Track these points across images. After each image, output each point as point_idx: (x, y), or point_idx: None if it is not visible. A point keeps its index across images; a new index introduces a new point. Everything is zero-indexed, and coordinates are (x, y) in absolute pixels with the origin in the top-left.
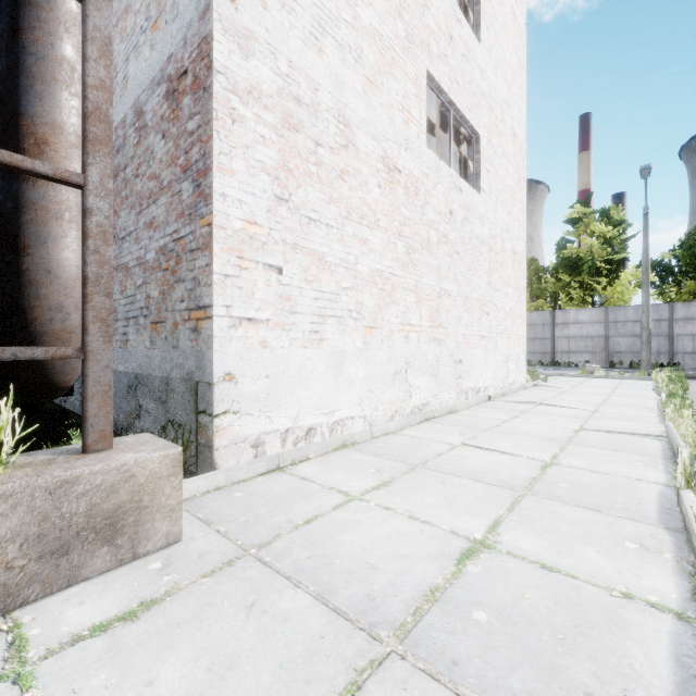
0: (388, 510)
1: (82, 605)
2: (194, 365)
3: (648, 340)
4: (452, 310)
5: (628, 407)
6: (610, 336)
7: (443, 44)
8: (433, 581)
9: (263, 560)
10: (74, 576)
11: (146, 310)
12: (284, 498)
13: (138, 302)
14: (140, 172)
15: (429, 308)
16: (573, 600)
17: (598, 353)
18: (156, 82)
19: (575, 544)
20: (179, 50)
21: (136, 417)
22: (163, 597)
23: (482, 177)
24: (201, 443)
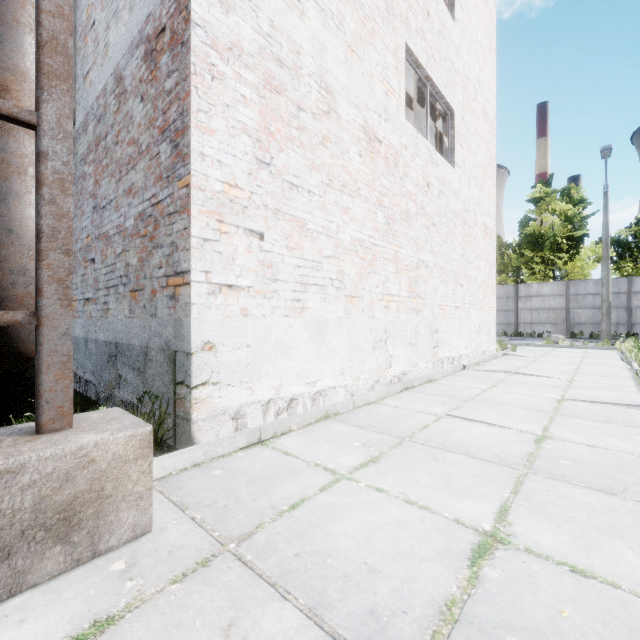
0: (381, 492)
1: (21, 625)
2: (171, 334)
3: (608, 312)
4: (429, 281)
5: (602, 376)
6: (571, 308)
7: (420, 19)
8: (446, 590)
9: (244, 559)
10: (17, 584)
11: (125, 278)
12: (266, 477)
13: (118, 271)
14: (120, 138)
15: (407, 278)
16: (625, 622)
17: (560, 325)
18: (134, 44)
19: (601, 538)
20: (157, 8)
21: (116, 386)
22: (122, 613)
23: (456, 153)
24: (179, 415)
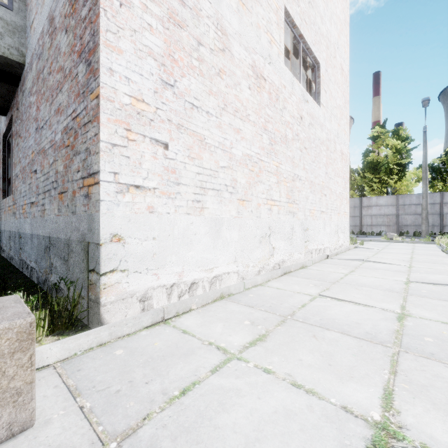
0: (268, 374)
1: None
2: (86, 228)
3: (427, 217)
4: (302, 191)
5: (432, 263)
6: (400, 214)
7: None
8: None
9: None
10: None
11: (55, 183)
12: (163, 357)
13: (51, 178)
14: (52, 69)
15: (286, 188)
16: None
17: (392, 226)
18: None
19: None
20: None
21: (49, 272)
22: None
23: (321, 95)
24: (91, 298)
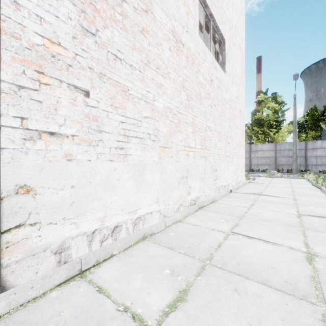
0: None
1: None
2: None
3: (296, 159)
4: (212, 139)
5: (309, 196)
6: (277, 157)
7: None
8: None
9: None
10: None
11: None
12: None
13: None
14: None
15: (200, 137)
16: None
17: (272, 165)
18: None
19: None
20: None
21: None
22: None
23: (226, 65)
24: None
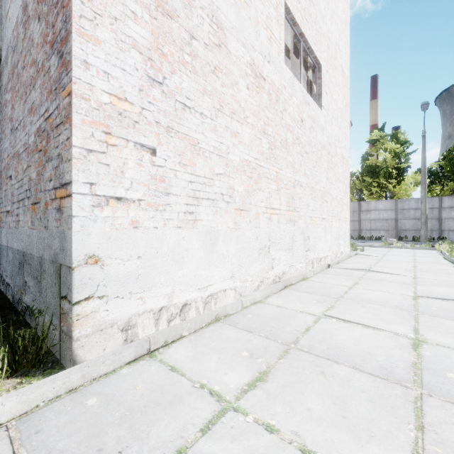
0: (271, 433)
1: None
2: (58, 247)
3: (426, 222)
4: (303, 197)
5: (436, 273)
6: (399, 219)
7: None
8: None
9: None
10: None
11: (28, 192)
12: (144, 408)
13: (24, 185)
14: (25, 62)
15: (286, 195)
16: None
17: (390, 231)
18: None
19: None
20: None
21: (23, 292)
22: None
23: (322, 97)
24: (63, 330)
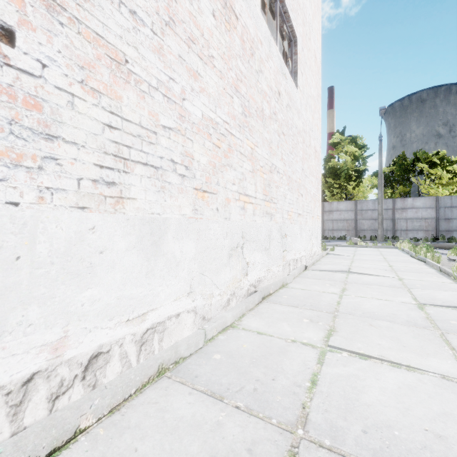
0: None
1: None
2: None
3: (382, 222)
4: (280, 187)
5: (416, 272)
6: (358, 219)
7: None
8: None
9: None
10: None
11: None
12: None
13: None
14: None
15: (262, 180)
16: None
17: (351, 231)
18: None
19: None
20: None
21: None
22: None
23: (298, 76)
24: None
